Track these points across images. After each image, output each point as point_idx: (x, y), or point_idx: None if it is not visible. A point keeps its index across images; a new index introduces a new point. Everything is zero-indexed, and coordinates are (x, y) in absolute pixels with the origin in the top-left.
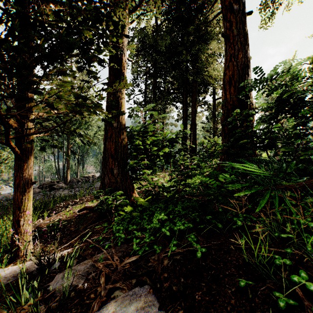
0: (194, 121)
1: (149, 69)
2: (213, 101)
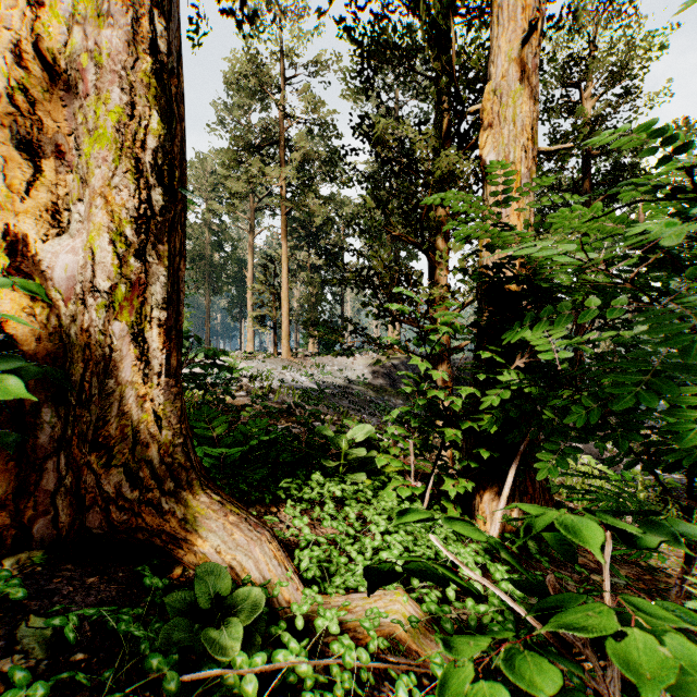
0: None
1: None
2: None
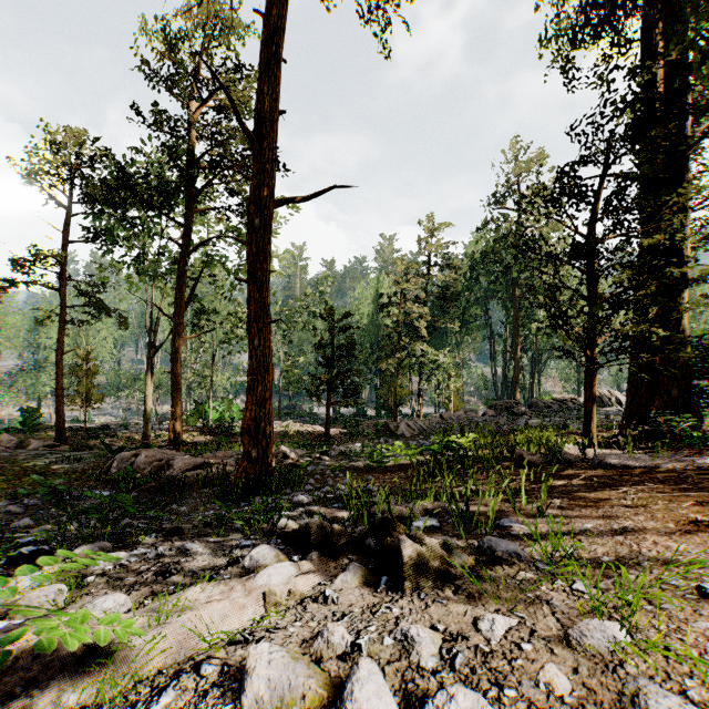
0: None
1: None
2: None
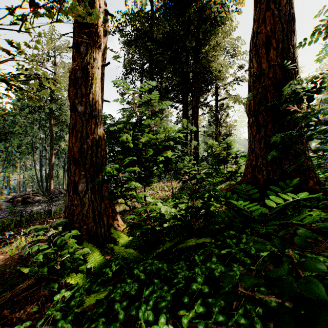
0: (196, 122)
1: (145, 63)
2: (216, 102)
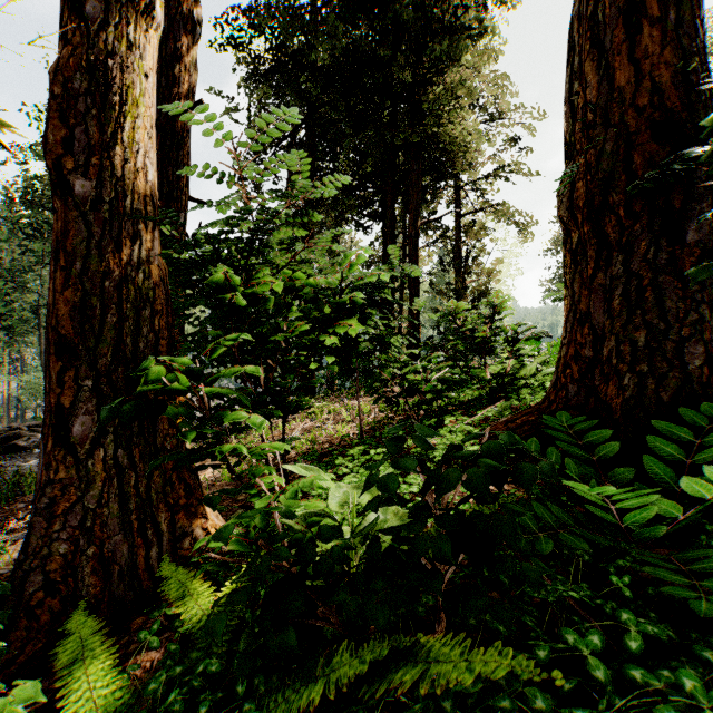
0: (414, 262)
1: (297, 127)
2: (456, 220)
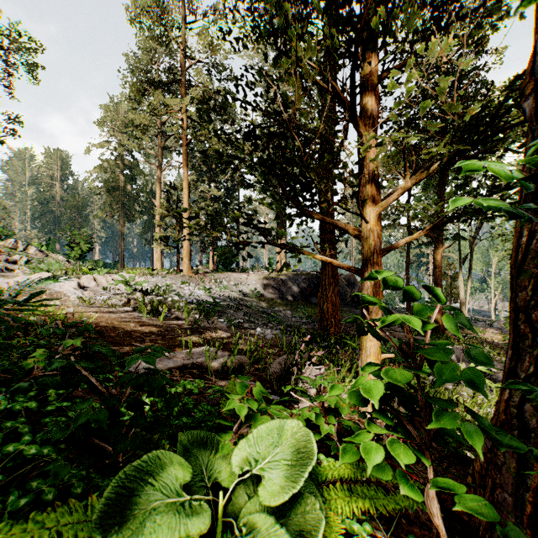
0: None
1: None
2: None
